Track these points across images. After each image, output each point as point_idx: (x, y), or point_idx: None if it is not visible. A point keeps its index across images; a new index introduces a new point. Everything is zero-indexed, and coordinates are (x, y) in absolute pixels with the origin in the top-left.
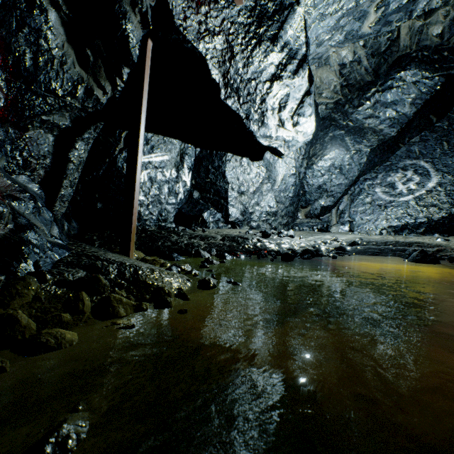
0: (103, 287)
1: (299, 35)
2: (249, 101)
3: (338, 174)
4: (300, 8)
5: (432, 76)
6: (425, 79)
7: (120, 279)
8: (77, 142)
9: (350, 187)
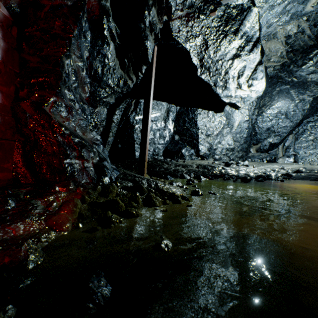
0: (144, 191)
1: (254, 26)
2: (216, 74)
3: (284, 119)
4: (255, 8)
5: None
6: None
7: (150, 187)
8: (116, 111)
9: (295, 128)
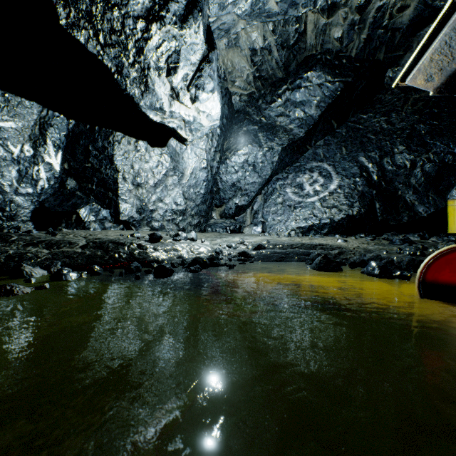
0: None
1: None
2: (116, 44)
3: (252, 172)
4: None
5: (334, 81)
6: (328, 82)
7: None
8: None
9: (264, 186)
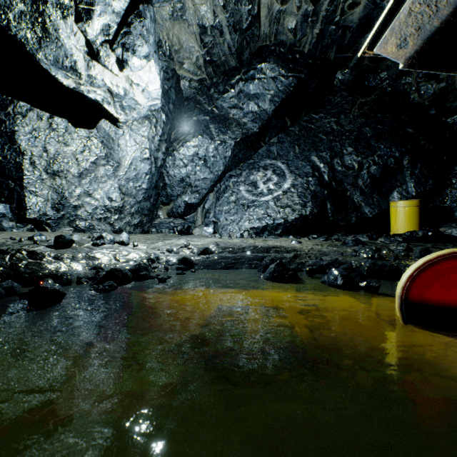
0: None
1: None
2: None
3: (203, 167)
4: None
5: (287, 76)
6: (282, 76)
7: None
8: None
9: (216, 183)
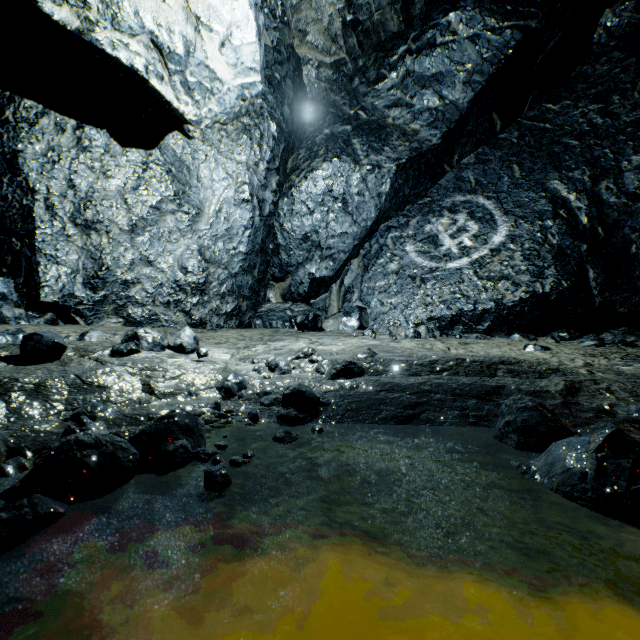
0: None
1: None
2: None
3: (341, 213)
4: None
5: (501, 28)
6: (489, 31)
7: None
8: None
9: (364, 242)
